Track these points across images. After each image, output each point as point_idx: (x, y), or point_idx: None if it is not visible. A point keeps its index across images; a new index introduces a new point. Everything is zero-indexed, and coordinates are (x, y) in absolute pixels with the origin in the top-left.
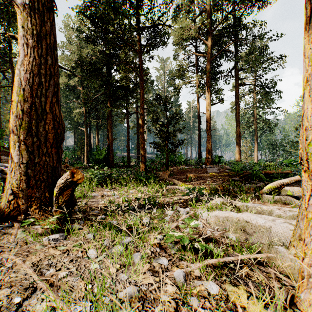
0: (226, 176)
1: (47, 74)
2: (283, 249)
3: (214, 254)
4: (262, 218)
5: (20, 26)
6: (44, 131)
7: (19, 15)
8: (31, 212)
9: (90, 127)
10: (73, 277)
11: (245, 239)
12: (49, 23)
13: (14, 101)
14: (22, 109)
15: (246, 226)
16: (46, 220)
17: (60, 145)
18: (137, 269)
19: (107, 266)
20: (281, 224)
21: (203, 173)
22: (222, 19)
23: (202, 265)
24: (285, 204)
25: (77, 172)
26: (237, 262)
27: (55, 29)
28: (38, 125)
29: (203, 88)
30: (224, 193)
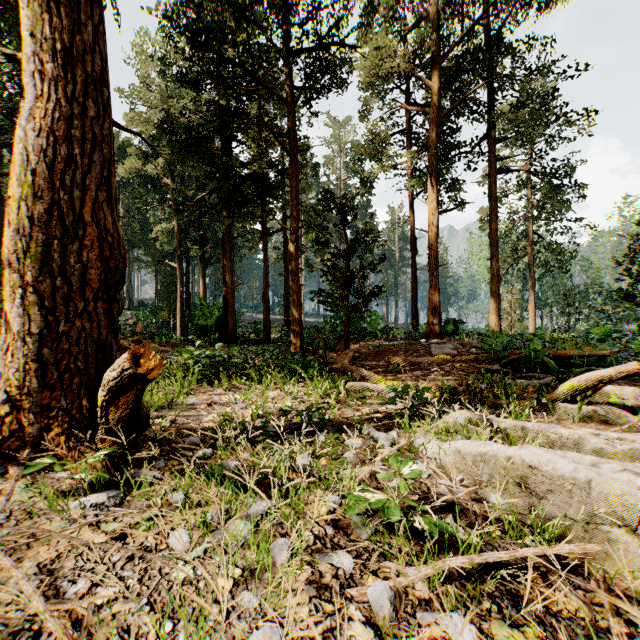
0: (473, 362)
1: (86, 139)
2: (624, 536)
3: (459, 543)
4: (566, 458)
5: (27, 34)
6: (78, 263)
7: (24, 10)
8: (49, 442)
9: (188, 262)
10: (131, 602)
11: (529, 507)
12: (92, 28)
13: (13, 198)
14: (31, 216)
15: (530, 478)
16: (81, 459)
17: (115, 295)
18: (281, 581)
19: (212, 572)
20: (613, 475)
21: (422, 356)
22: (462, 33)
23: (434, 573)
24: (606, 425)
25: (146, 355)
26: (513, 561)
27: (105, 41)
28: (65, 249)
29: (422, 180)
30: (469, 398)
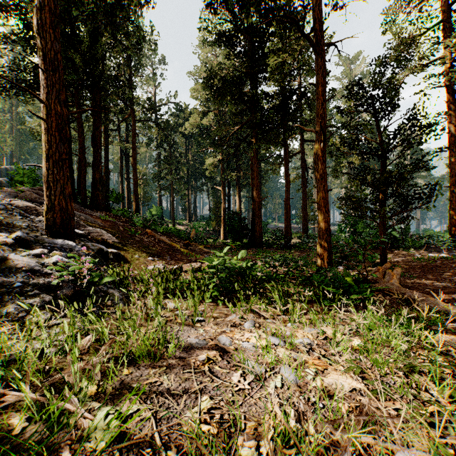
0: None
1: None
2: None
3: None
4: None
5: None
6: None
7: None
8: None
9: (229, 186)
10: None
11: None
12: None
13: None
14: None
15: None
16: None
17: None
18: None
19: None
20: None
21: None
22: None
23: None
24: None
25: None
26: None
27: None
28: None
29: None
30: None
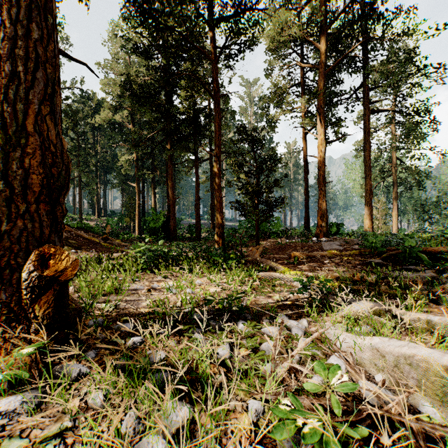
0: (357, 255)
1: (30, 58)
2: None
3: None
4: None
5: None
6: (21, 169)
7: None
8: None
9: (144, 183)
10: None
11: None
12: None
13: None
14: None
15: None
16: (13, 352)
17: (58, 198)
18: None
19: None
20: None
21: (316, 251)
22: (344, 6)
23: None
24: None
25: (58, 255)
26: None
27: None
28: (9, 156)
29: (312, 120)
30: (364, 288)
